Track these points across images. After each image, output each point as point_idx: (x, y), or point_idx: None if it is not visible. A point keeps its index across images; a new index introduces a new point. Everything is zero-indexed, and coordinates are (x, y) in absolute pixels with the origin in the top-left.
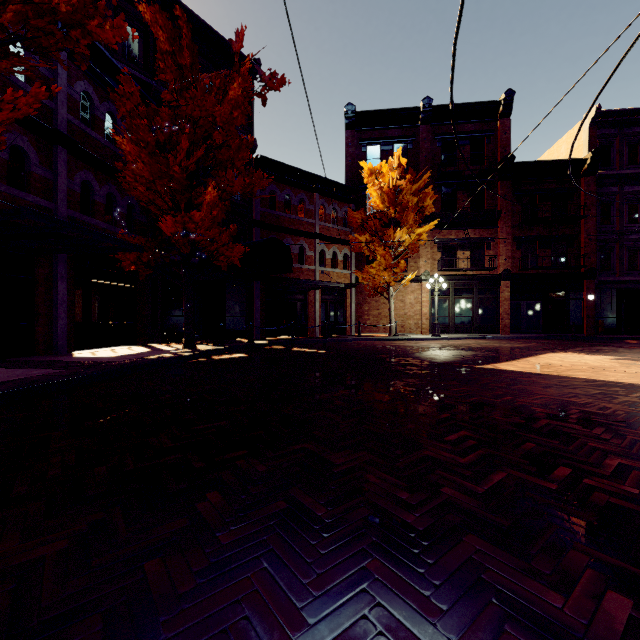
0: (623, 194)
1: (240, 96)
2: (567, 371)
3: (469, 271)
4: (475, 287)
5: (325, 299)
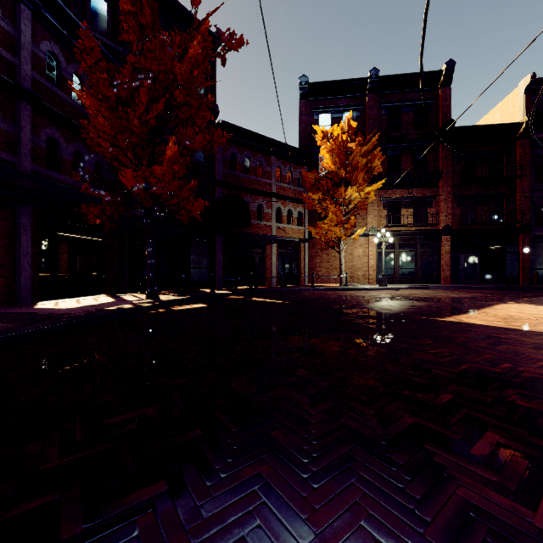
0: None
1: (200, 55)
2: (539, 325)
3: (412, 227)
4: (418, 241)
5: (281, 252)
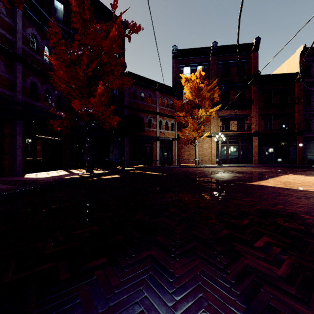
0: None
1: (116, 35)
2: (302, 186)
3: (236, 131)
4: (239, 140)
5: (162, 146)
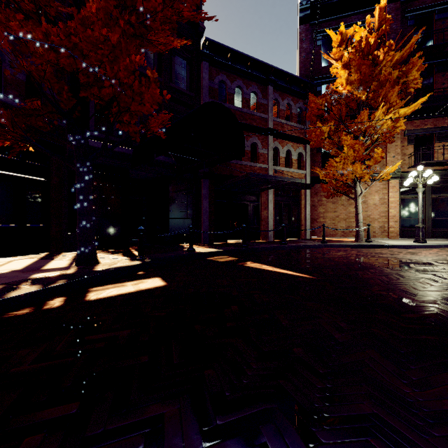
0: None
1: None
2: None
3: None
4: None
5: (278, 200)
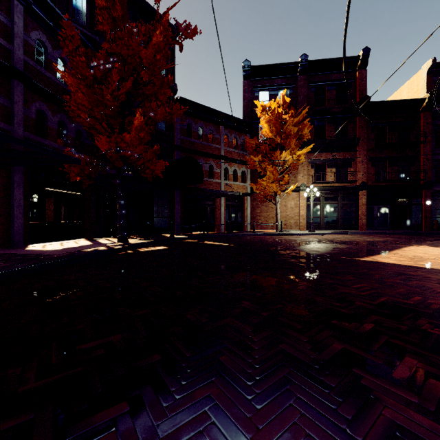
0: None
1: (161, 42)
2: None
3: (335, 183)
4: (340, 195)
5: (228, 204)
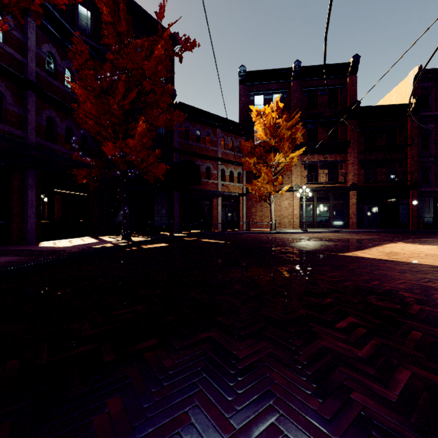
0: (437, 129)
1: (163, 55)
2: (411, 258)
3: (327, 184)
4: (331, 195)
5: (225, 204)
